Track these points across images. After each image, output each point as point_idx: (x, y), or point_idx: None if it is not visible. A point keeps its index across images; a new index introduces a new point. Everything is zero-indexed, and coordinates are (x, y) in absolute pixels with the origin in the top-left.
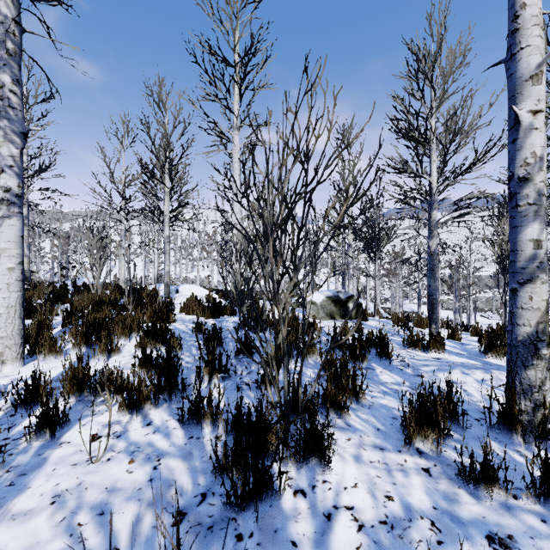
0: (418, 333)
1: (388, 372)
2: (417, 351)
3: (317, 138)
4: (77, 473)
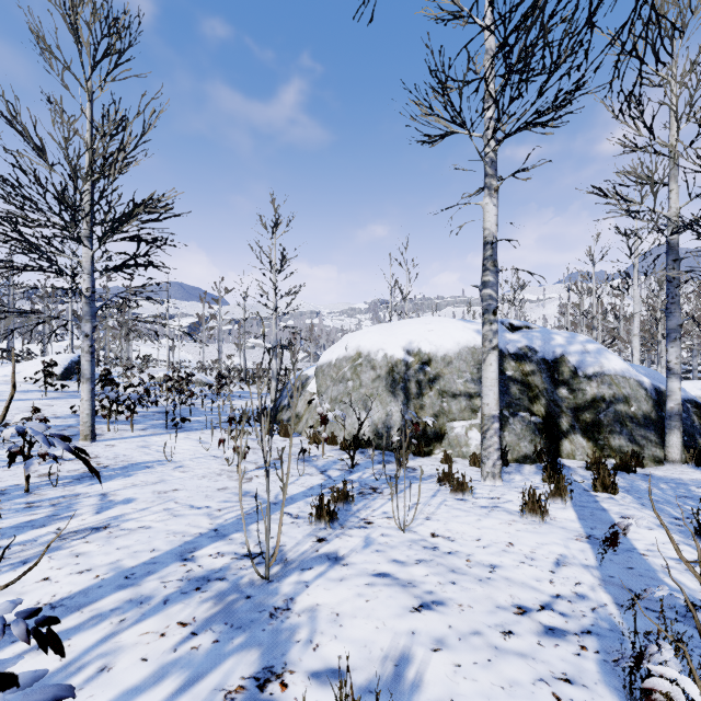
0: None
1: None
2: None
3: None
4: None
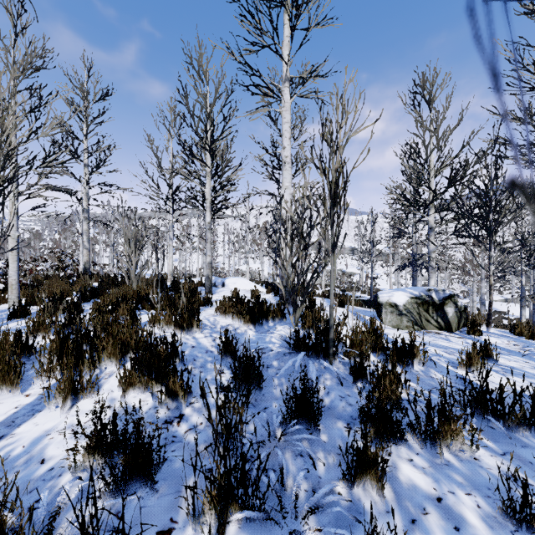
0: None
1: None
2: None
3: None
4: None
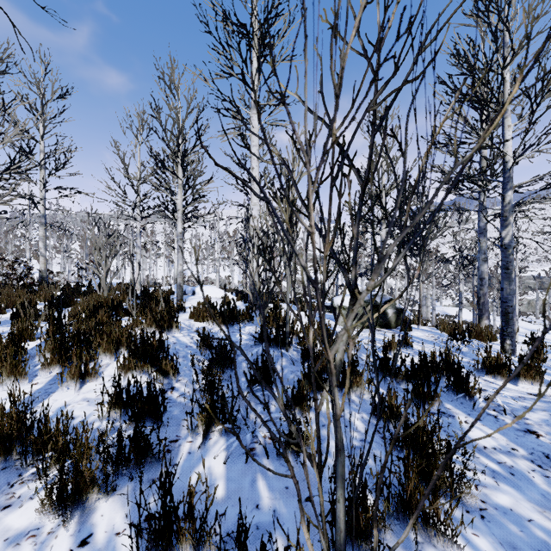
0: (498, 354)
1: (478, 423)
2: (499, 381)
3: None
4: None
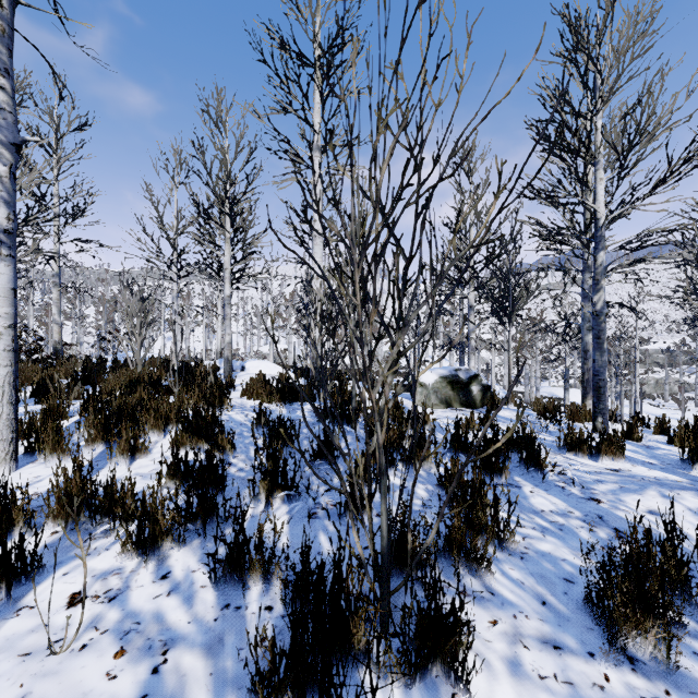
0: (581, 430)
1: (543, 492)
2: (580, 458)
3: (437, 106)
4: (25, 673)
